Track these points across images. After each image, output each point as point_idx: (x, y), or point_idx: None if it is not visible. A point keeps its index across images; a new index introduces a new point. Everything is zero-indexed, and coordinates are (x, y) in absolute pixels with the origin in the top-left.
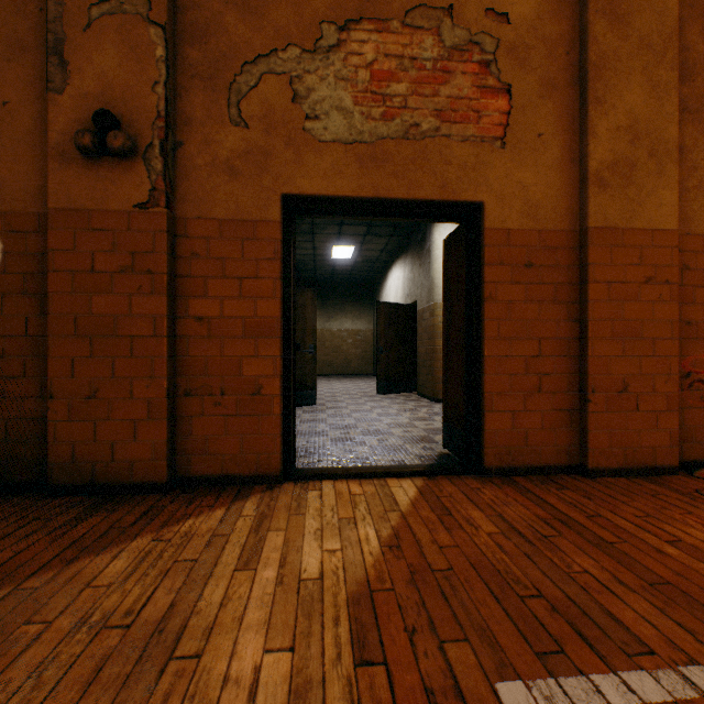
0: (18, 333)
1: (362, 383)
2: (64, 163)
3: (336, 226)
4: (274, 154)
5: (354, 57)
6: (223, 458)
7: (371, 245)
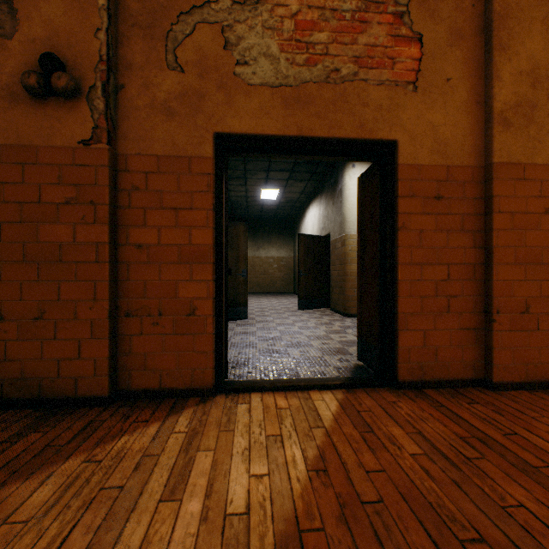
0: None
1: (285, 300)
2: (13, 103)
3: (264, 172)
4: (207, 96)
5: (280, 8)
6: (161, 373)
7: (292, 188)
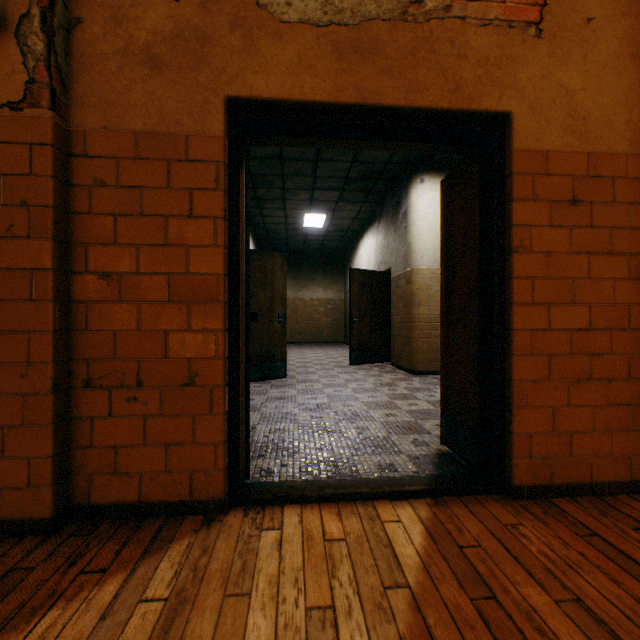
0: None
1: (334, 351)
2: None
3: (307, 191)
4: (214, 39)
5: None
6: (141, 477)
7: (343, 213)
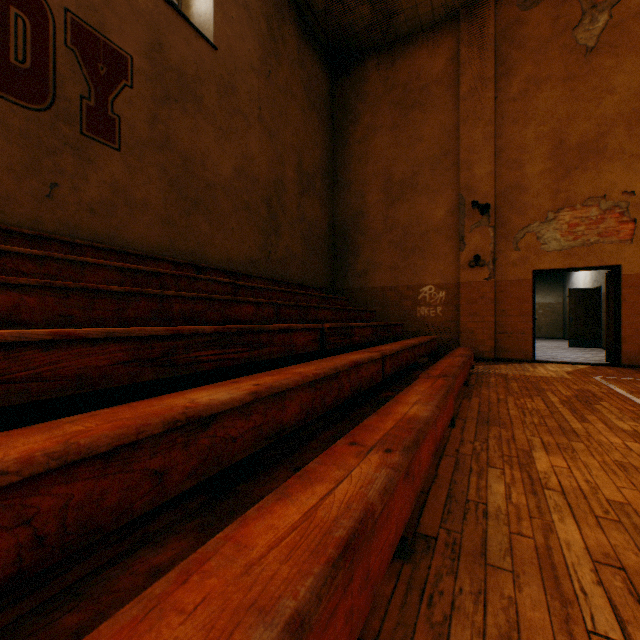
0: (448, 316)
1: (553, 342)
2: (463, 270)
3: None
4: (529, 258)
5: (560, 221)
6: (510, 353)
7: None
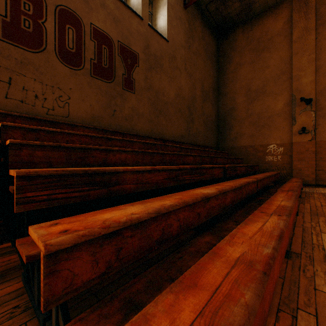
0: (285, 160)
1: None
2: (294, 135)
3: None
4: None
5: None
6: None
7: None
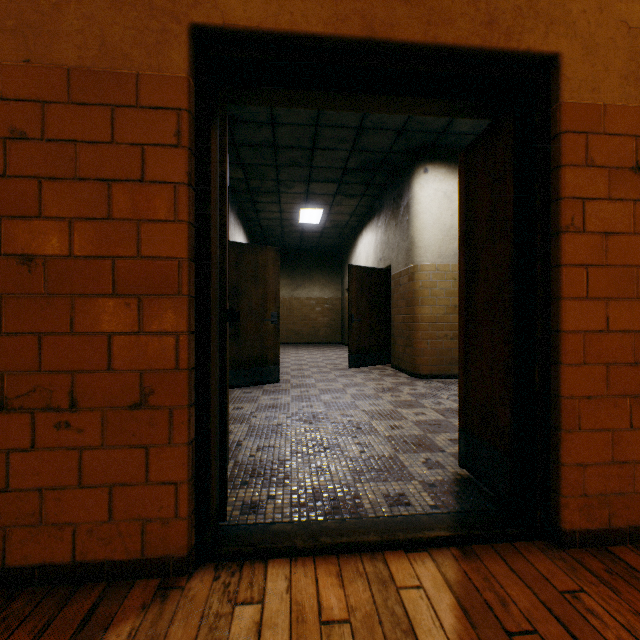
0: None
1: (331, 352)
2: None
3: (303, 183)
4: None
5: None
6: (75, 529)
7: (340, 208)
